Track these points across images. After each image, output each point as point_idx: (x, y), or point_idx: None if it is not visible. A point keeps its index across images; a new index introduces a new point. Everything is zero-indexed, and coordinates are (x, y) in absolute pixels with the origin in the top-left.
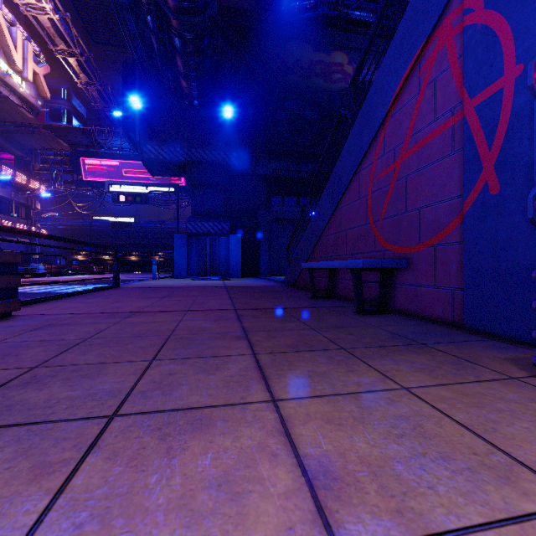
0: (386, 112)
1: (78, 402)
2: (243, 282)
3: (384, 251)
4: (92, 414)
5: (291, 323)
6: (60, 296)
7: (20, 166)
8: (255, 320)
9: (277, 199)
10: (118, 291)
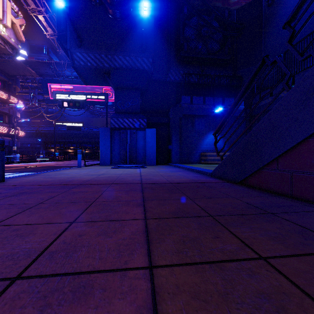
0: None
1: None
2: (161, 172)
3: None
4: None
5: None
6: None
7: (4, 87)
8: None
9: (186, 98)
10: None
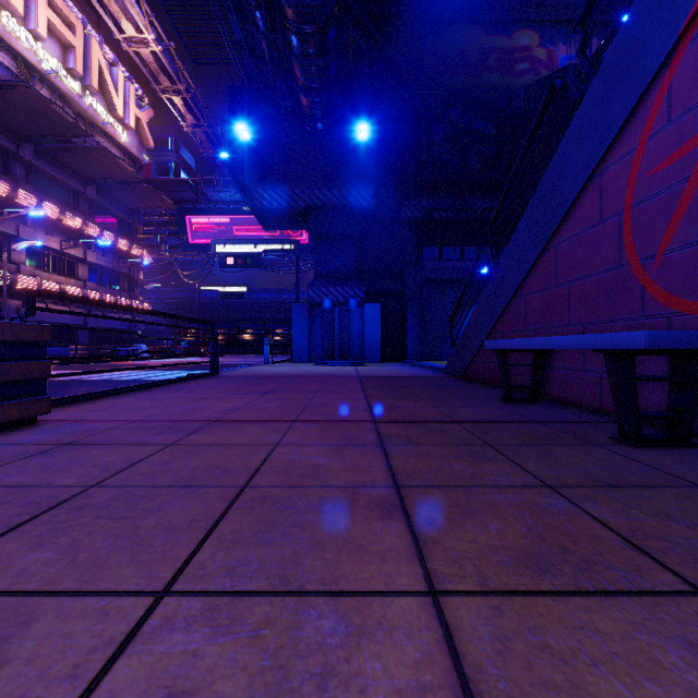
0: (677, 35)
1: None
2: (384, 370)
3: (670, 316)
4: None
5: (491, 465)
6: (132, 389)
7: (122, 230)
8: (414, 450)
9: (432, 252)
10: (212, 382)
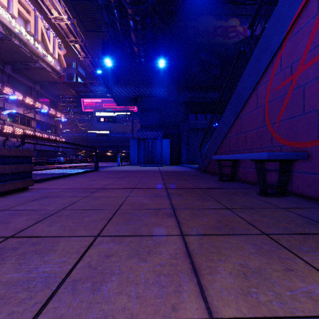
0: (283, 37)
1: (11, 291)
2: (171, 168)
3: (281, 146)
4: (12, 316)
5: (209, 202)
6: (62, 176)
7: (52, 105)
8: (181, 198)
9: (192, 116)
10: (96, 173)
